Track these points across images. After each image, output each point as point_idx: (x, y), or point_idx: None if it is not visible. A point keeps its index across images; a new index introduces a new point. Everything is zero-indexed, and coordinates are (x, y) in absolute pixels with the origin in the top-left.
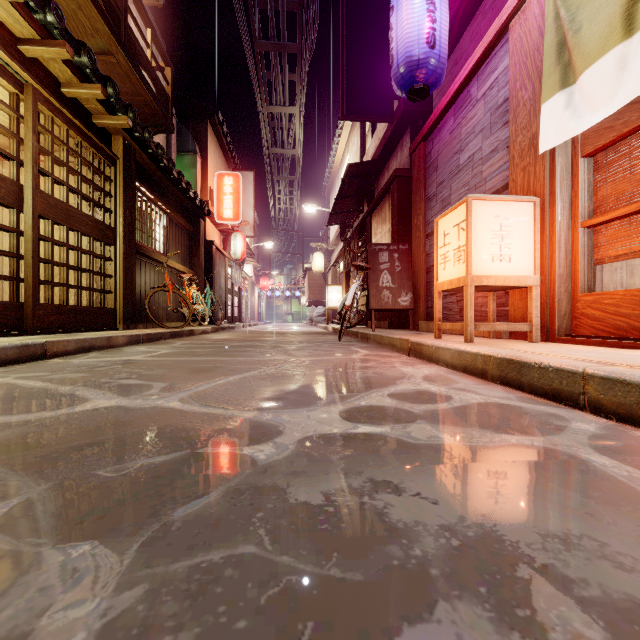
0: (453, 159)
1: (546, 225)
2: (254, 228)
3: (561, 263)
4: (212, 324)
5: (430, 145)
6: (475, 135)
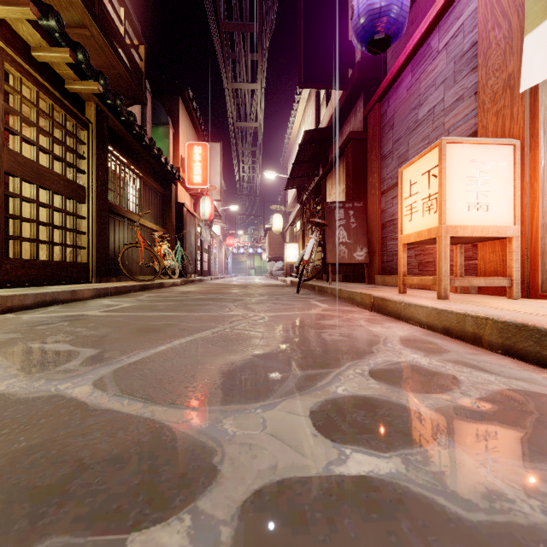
0: (411, 115)
1: (526, 171)
2: (221, 193)
3: (545, 212)
4: (183, 277)
5: (386, 105)
6: (436, 87)
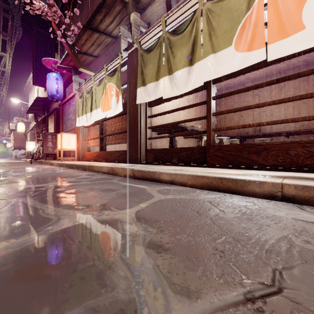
0: (68, 115)
1: (79, 139)
2: None
3: (81, 146)
4: None
5: (64, 107)
6: (71, 113)
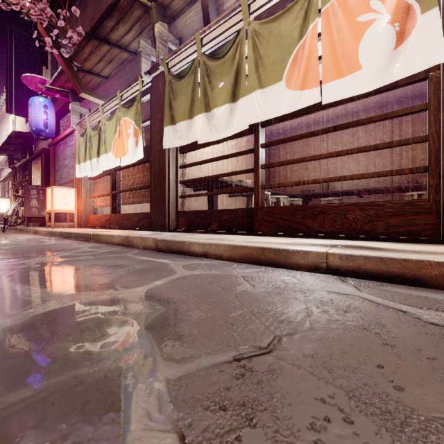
0: (63, 161)
1: (80, 196)
2: None
3: (84, 207)
4: None
5: (57, 148)
6: (68, 157)
